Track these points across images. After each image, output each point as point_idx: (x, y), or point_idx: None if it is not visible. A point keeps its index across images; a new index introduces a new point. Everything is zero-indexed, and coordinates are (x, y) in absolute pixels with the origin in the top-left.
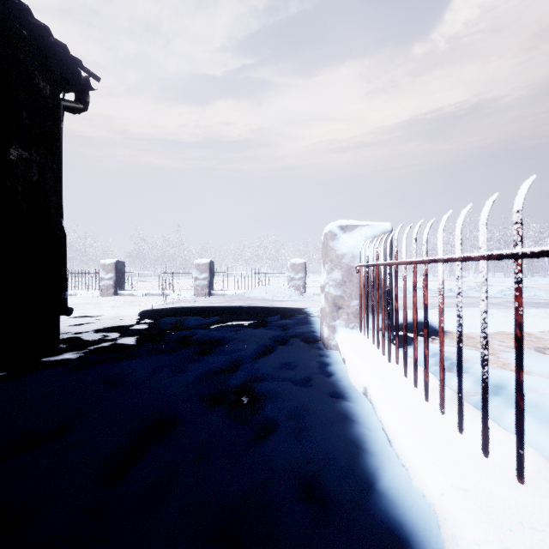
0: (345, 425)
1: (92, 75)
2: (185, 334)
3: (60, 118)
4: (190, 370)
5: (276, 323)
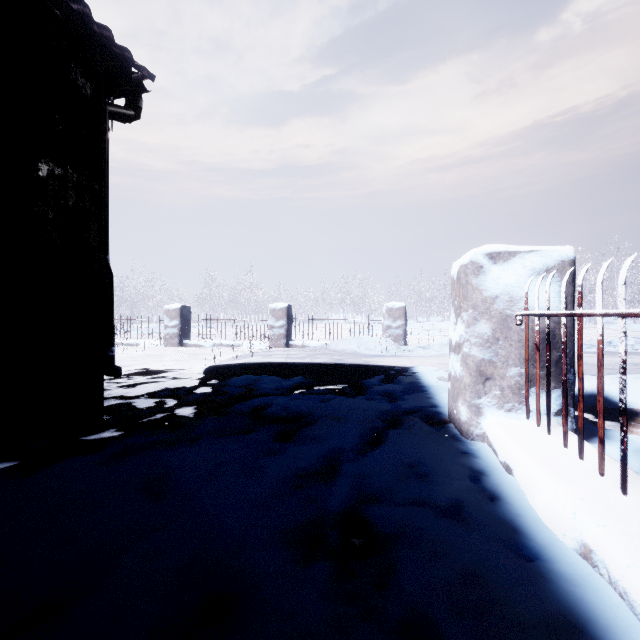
0: None
1: (145, 73)
2: (259, 405)
3: (105, 127)
4: (267, 473)
5: (378, 390)
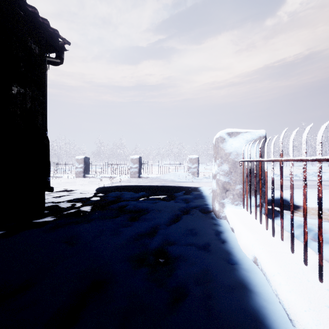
0: (245, 296)
1: (65, 41)
2: (122, 205)
3: (45, 68)
4: (123, 234)
5: (181, 198)
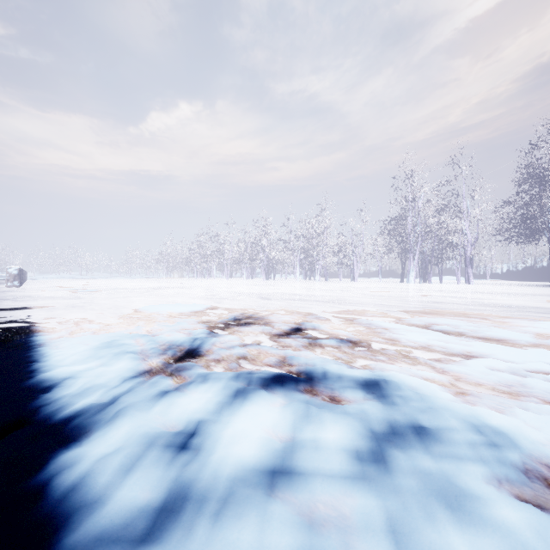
0: None
1: None
2: None
3: None
4: None
5: None
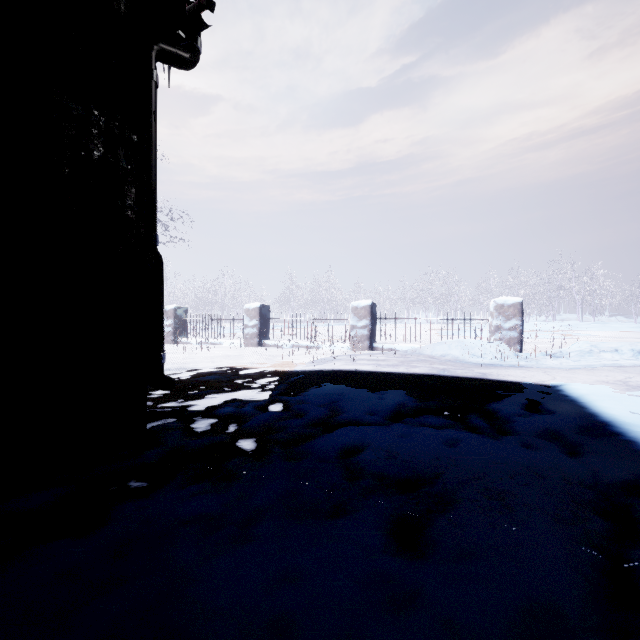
0: None
1: (203, 3)
2: (349, 444)
3: (151, 67)
4: None
5: (532, 428)
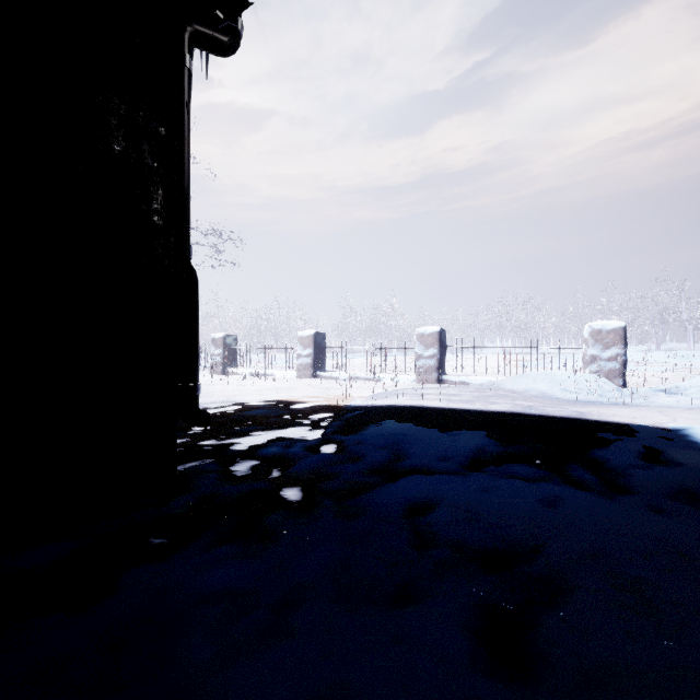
0: None
1: None
2: (417, 499)
3: (183, 51)
4: None
5: (657, 486)
